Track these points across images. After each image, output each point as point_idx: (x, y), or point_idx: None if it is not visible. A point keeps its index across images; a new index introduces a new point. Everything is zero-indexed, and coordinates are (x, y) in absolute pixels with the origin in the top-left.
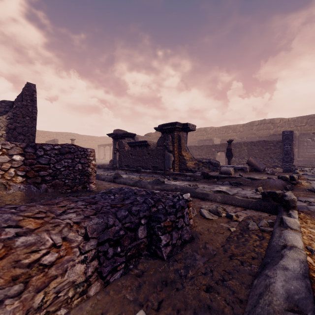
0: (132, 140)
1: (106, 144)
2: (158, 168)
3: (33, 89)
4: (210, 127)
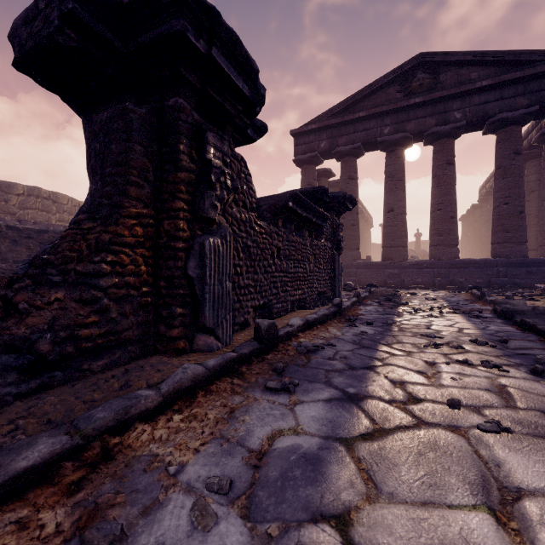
0: None
1: None
2: (325, 294)
3: None
4: None
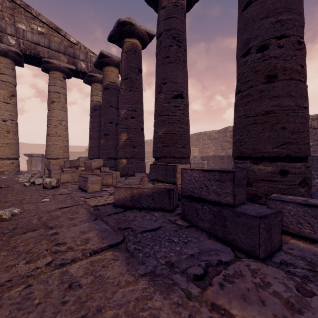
0: None
1: None
2: None
3: None
4: (150, 140)
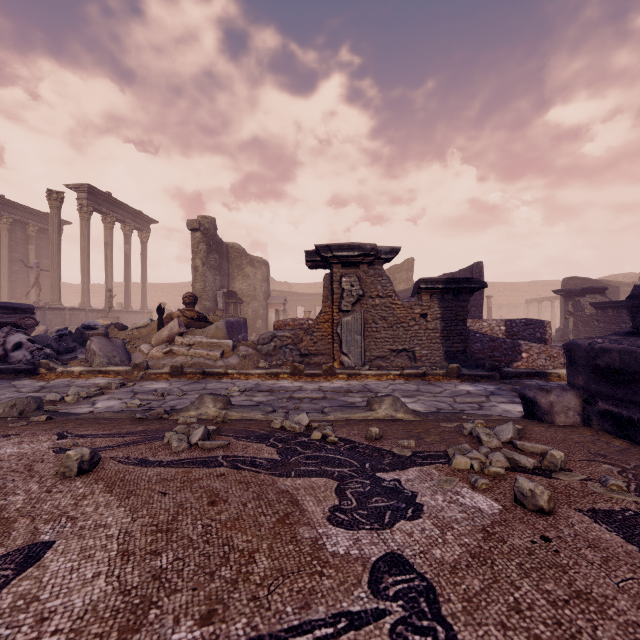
0: (600, 297)
1: (542, 299)
2: None
3: (481, 266)
4: None
